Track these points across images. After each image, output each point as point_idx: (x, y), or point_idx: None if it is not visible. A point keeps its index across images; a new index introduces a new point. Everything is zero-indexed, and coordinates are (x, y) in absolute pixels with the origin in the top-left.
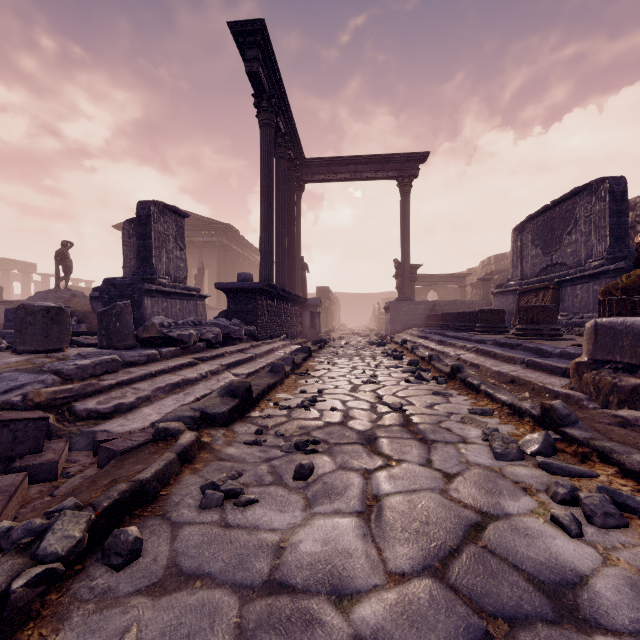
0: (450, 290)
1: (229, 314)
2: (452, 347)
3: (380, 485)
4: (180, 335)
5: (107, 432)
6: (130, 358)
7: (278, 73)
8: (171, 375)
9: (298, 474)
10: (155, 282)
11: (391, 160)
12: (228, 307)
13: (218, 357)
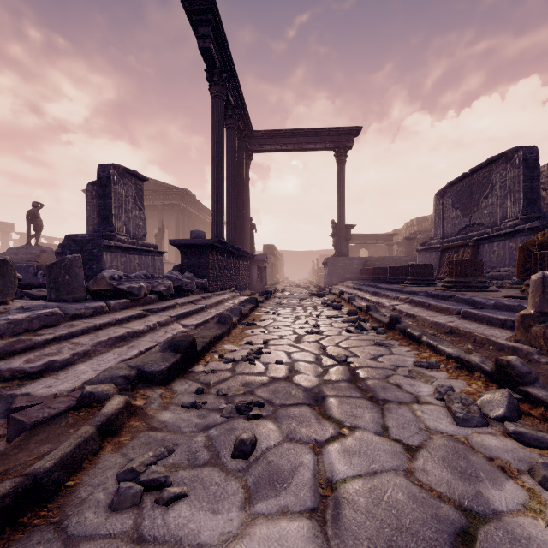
0: (379, 248)
1: (182, 268)
2: (386, 298)
3: (334, 465)
4: (130, 288)
5: (29, 396)
6: (75, 311)
7: (228, 51)
8: (117, 328)
9: (238, 451)
10: (114, 239)
11: (329, 133)
12: (181, 261)
13: (169, 308)
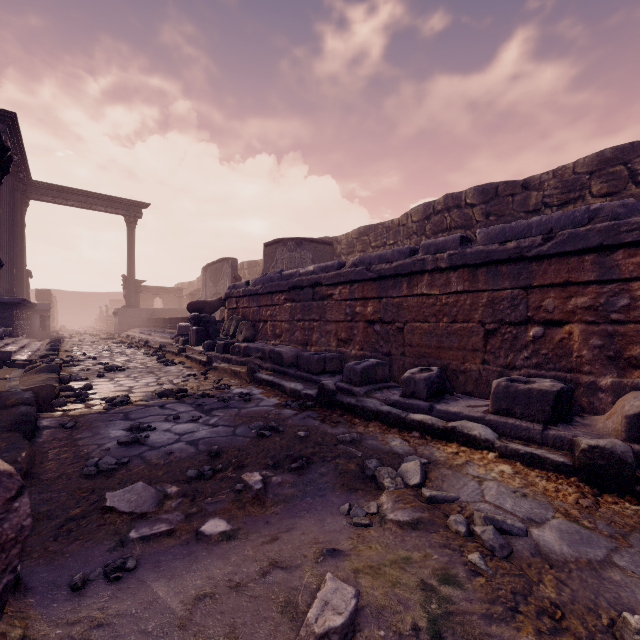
0: (173, 298)
1: None
2: (153, 336)
3: (115, 358)
4: None
5: (18, 359)
6: None
7: (20, 135)
8: (5, 349)
9: (94, 359)
10: None
11: (119, 201)
12: None
13: (9, 345)
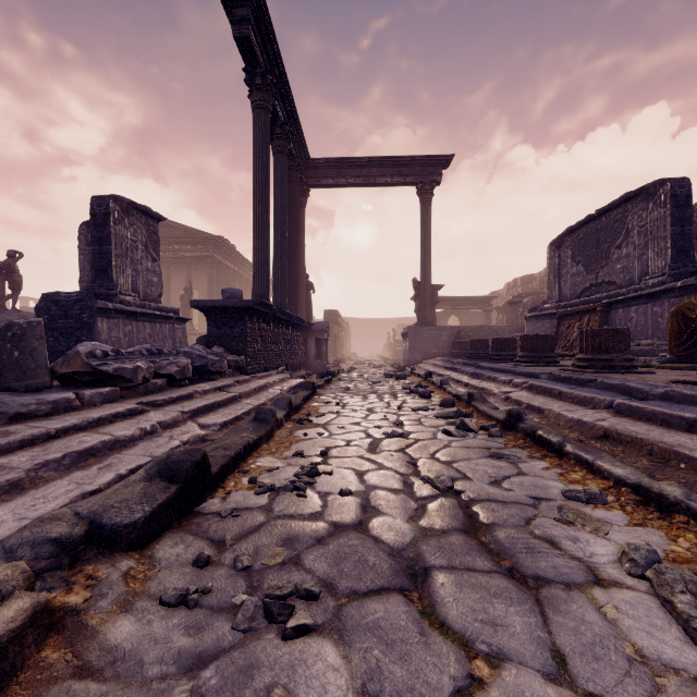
0: (473, 315)
1: (210, 340)
2: (492, 382)
3: None
4: (119, 369)
5: None
6: (20, 407)
7: (275, 44)
8: (87, 434)
9: None
10: (114, 299)
11: (410, 163)
12: (208, 331)
13: (182, 399)
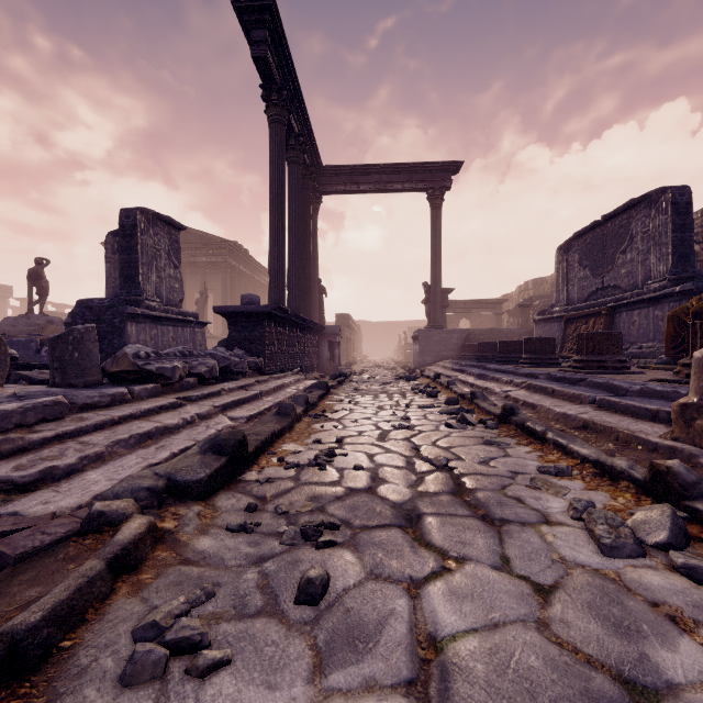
0: (484, 318)
1: (231, 343)
2: (496, 382)
3: (438, 614)
4: (160, 368)
5: (17, 516)
6: (87, 399)
7: (290, 61)
8: (142, 421)
9: (303, 595)
10: (142, 305)
11: (420, 170)
12: (229, 335)
13: (212, 396)
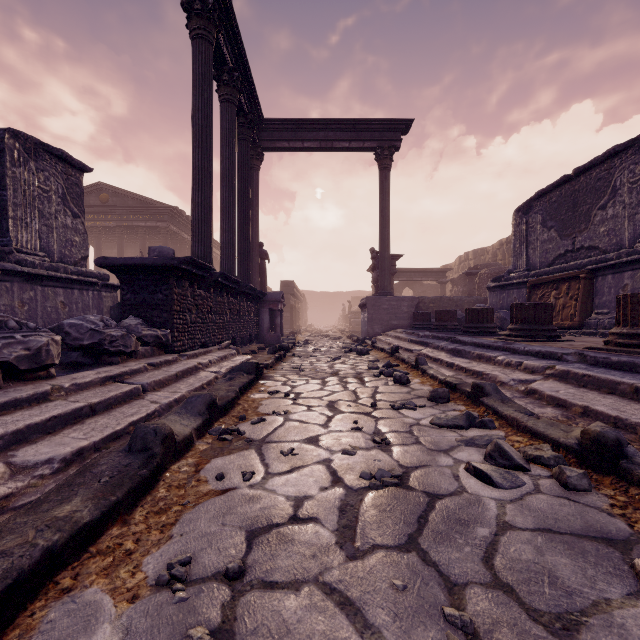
0: (427, 287)
1: (124, 309)
2: (486, 362)
3: None
4: None
5: None
6: None
7: None
8: None
9: None
10: (8, 258)
11: (368, 127)
12: (122, 297)
13: (16, 406)
